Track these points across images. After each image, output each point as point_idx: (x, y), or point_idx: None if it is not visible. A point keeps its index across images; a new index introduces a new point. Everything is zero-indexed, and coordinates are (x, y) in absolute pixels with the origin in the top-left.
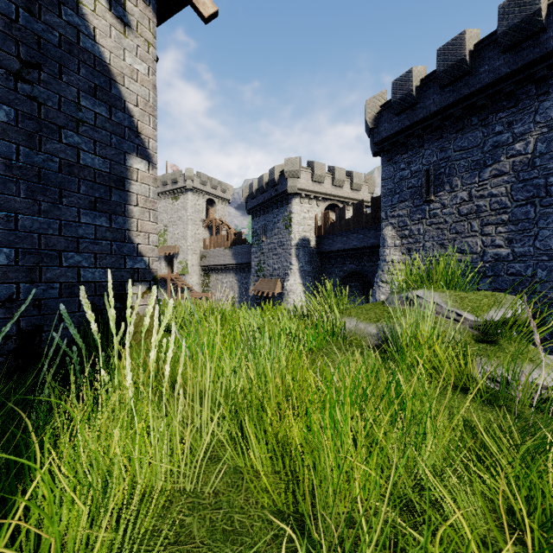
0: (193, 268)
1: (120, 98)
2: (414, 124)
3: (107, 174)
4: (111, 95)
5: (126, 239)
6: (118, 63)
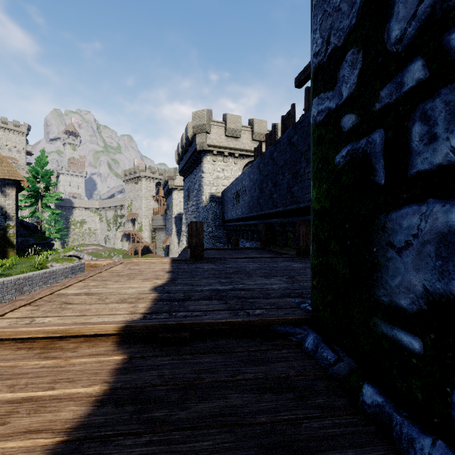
0: (146, 227)
1: (4, 210)
2: (183, 167)
3: (1, 226)
4: (2, 211)
5: (6, 238)
6: (4, 204)
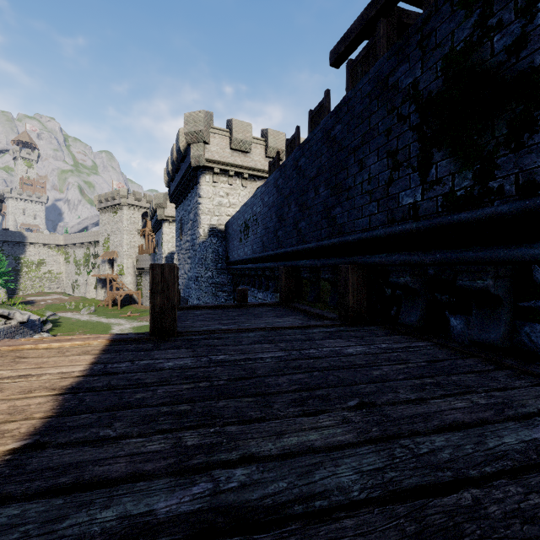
0: (128, 270)
1: None
2: (175, 190)
3: None
4: None
5: None
6: None
